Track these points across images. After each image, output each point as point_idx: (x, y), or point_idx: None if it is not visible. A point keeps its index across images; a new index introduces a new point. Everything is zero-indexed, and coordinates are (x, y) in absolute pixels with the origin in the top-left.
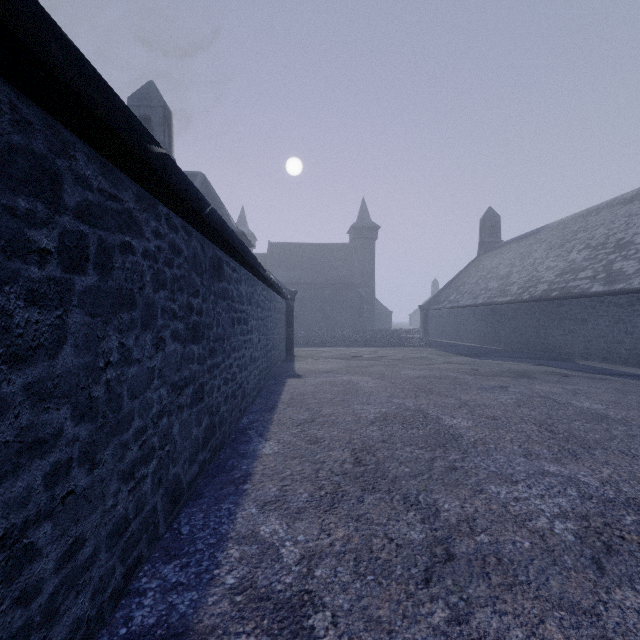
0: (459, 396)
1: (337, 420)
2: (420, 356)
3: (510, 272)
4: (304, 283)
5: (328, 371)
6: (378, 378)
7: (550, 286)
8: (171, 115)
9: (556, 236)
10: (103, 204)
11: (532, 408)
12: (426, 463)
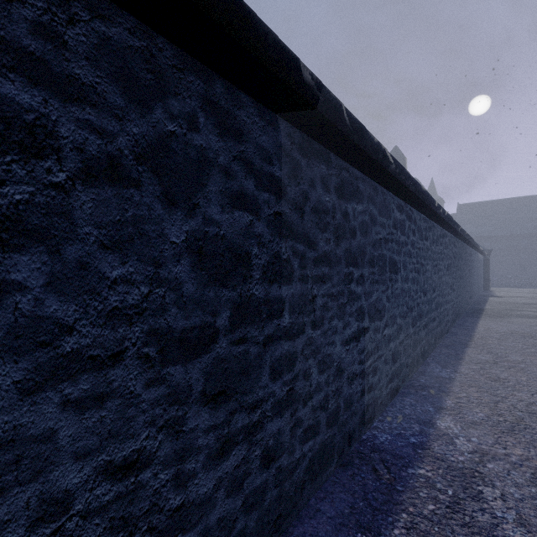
0: None
1: (518, 305)
2: None
3: None
4: (495, 236)
5: (517, 296)
6: None
7: None
8: (405, 159)
9: None
10: (466, 251)
11: None
12: None
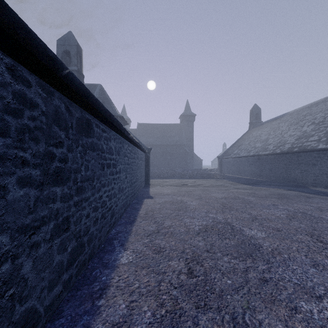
0: (250, 212)
1: (174, 231)
2: (220, 184)
3: (268, 138)
4: (156, 144)
5: (168, 194)
6: (198, 199)
7: (292, 145)
8: (81, 50)
9: (293, 118)
10: None
11: (299, 221)
12: (242, 274)
